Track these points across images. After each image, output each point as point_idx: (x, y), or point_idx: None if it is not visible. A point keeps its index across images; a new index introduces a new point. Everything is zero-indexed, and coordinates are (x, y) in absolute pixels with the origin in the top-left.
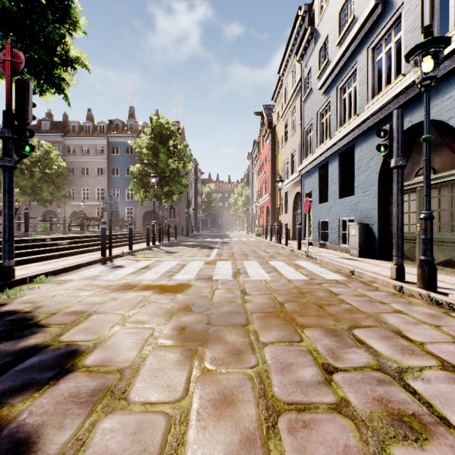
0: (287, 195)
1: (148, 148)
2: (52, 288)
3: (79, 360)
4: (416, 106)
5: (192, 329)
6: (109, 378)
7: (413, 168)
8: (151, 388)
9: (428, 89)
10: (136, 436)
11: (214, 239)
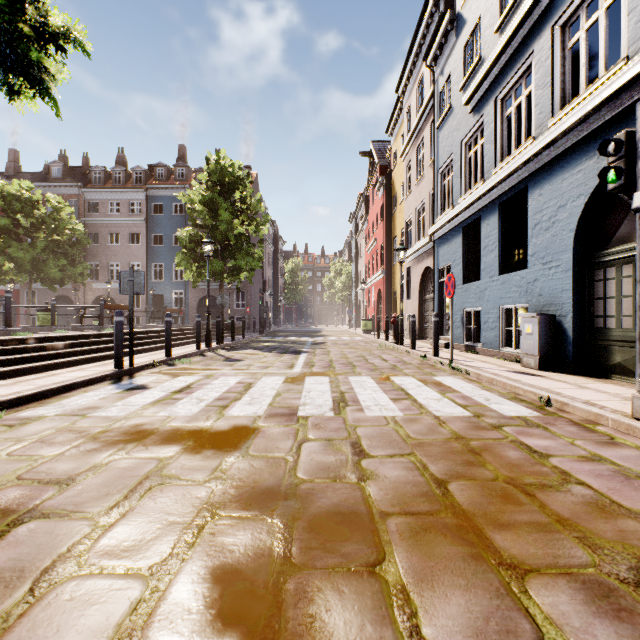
0: (410, 272)
1: (203, 202)
2: None
3: None
4: None
5: (242, 582)
6: None
7: None
8: None
9: None
10: None
11: (301, 337)
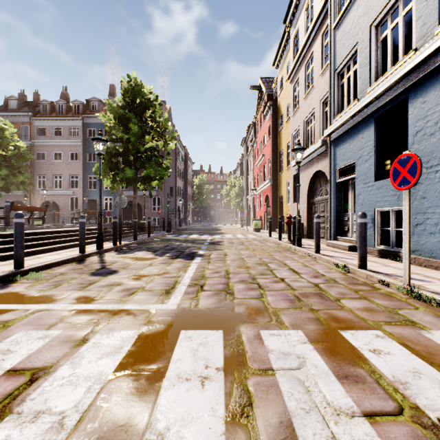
0: (296, 178)
1: (116, 118)
2: None
3: None
4: None
5: None
6: None
7: None
8: None
9: None
10: None
11: (202, 235)
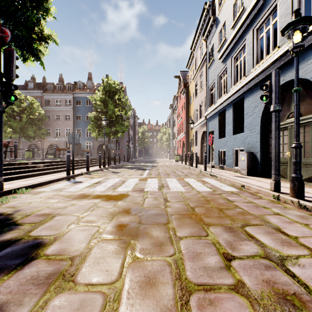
0: (197, 133)
1: (100, 100)
2: (30, 197)
3: (42, 250)
4: (287, 69)
5: (127, 227)
6: (63, 264)
7: (285, 112)
8: (93, 272)
9: (298, 55)
10: (78, 311)
11: (146, 163)
